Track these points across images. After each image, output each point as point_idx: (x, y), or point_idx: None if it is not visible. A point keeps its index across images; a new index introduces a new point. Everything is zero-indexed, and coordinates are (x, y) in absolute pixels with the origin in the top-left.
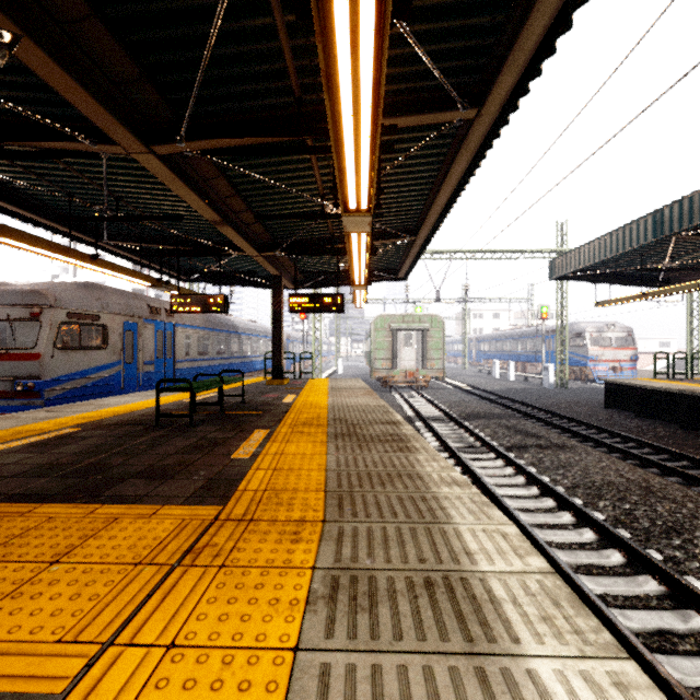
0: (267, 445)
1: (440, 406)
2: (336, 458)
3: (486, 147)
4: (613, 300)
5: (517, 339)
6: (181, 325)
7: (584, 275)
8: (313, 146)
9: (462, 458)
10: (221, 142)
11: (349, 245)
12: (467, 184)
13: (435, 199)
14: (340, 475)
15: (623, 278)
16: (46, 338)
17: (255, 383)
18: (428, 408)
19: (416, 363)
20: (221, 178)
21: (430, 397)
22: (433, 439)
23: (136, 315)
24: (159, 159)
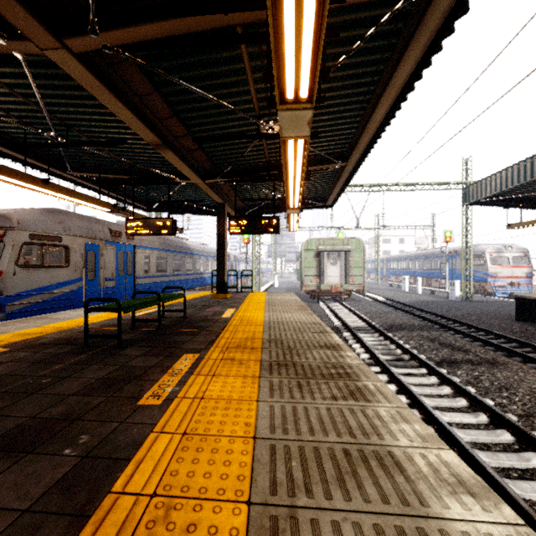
0: (189, 381)
1: (363, 317)
2: (269, 410)
3: (444, 33)
4: (526, 222)
5: (423, 259)
6: (140, 247)
7: (496, 200)
8: (244, 33)
9: (396, 375)
10: (140, 32)
11: (285, 160)
12: (411, 91)
13: (372, 115)
14: (275, 451)
15: (534, 202)
16: (8, 257)
17: (202, 296)
18: (352, 318)
19: (340, 279)
20: (156, 95)
21: (352, 308)
22: (362, 350)
23: (97, 237)
24: (75, 57)
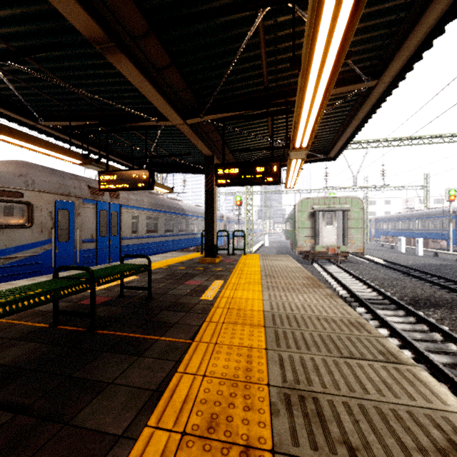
0: None
1: (372, 285)
2: None
3: None
4: None
5: (418, 219)
6: (127, 206)
7: None
8: None
9: None
10: None
11: None
12: None
13: None
14: None
15: None
16: None
17: (190, 259)
18: (357, 285)
19: (336, 240)
20: None
21: (352, 271)
22: (396, 342)
23: (72, 194)
24: None
